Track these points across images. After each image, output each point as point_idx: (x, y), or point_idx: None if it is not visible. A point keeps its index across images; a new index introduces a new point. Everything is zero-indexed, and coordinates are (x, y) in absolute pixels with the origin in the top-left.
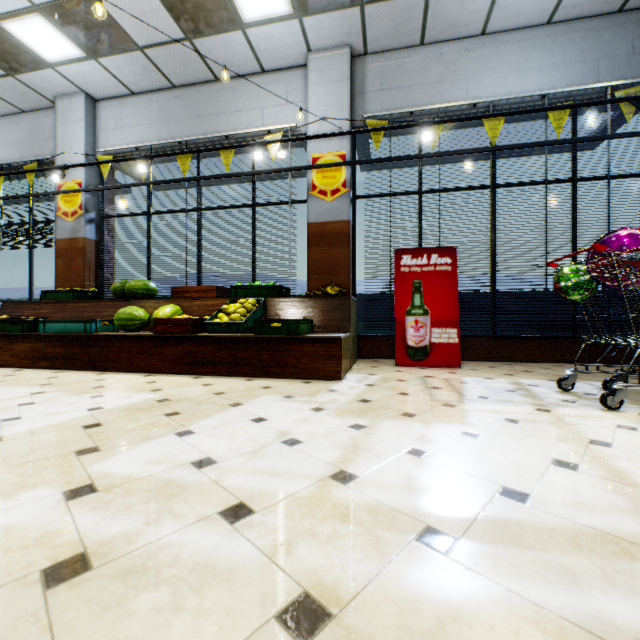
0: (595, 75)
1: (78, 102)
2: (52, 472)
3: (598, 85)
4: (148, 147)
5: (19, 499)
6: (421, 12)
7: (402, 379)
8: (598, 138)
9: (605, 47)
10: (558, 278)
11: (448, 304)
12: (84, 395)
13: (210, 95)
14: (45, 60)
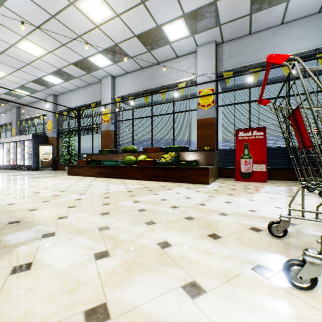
0: None
1: (109, 79)
2: (127, 198)
3: None
4: (133, 93)
5: (124, 202)
6: (248, 22)
7: (235, 185)
8: None
9: None
10: None
11: (261, 153)
12: (121, 185)
13: (156, 69)
14: (100, 67)
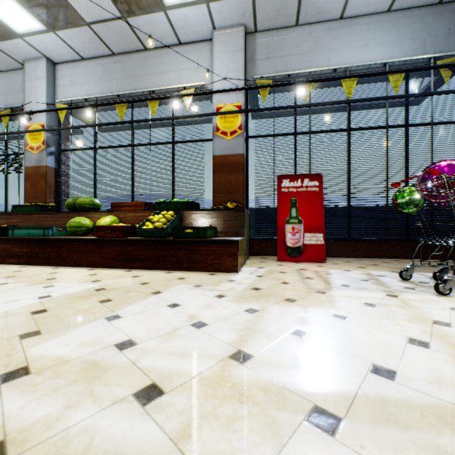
0: (422, 49)
1: (41, 64)
2: None
3: (424, 56)
4: (94, 99)
5: None
6: (296, 0)
7: (283, 271)
8: (425, 94)
9: (429, 29)
10: (396, 196)
11: (316, 215)
12: (38, 285)
13: (141, 61)
14: (15, 32)
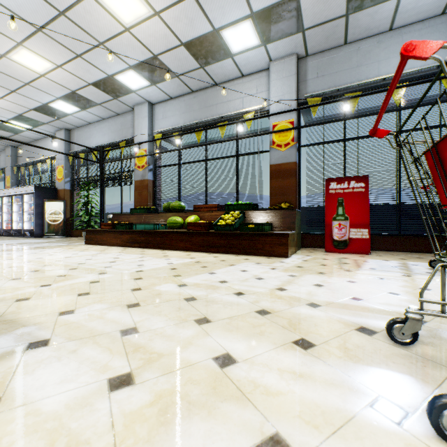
0: None
1: (145, 107)
2: (169, 280)
3: None
4: (179, 127)
5: (164, 285)
6: (343, 27)
7: (326, 258)
8: None
9: None
10: None
11: (362, 213)
12: (162, 258)
13: (212, 94)
14: (131, 89)
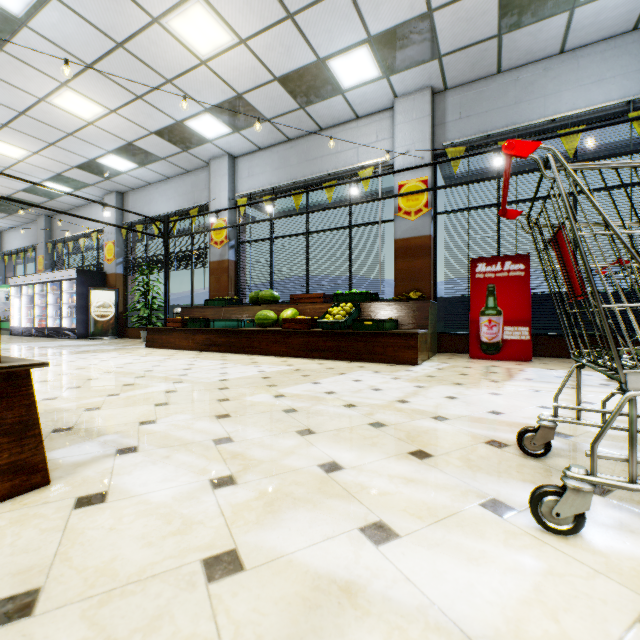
0: None
1: (224, 161)
2: (262, 390)
3: None
4: (271, 188)
5: (257, 396)
6: (495, 51)
7: (469, 367)
8: None
9: None
10: None
11: (520, 305)
12: (250, 365)
13: (316, 142)
14: (207, 138)
